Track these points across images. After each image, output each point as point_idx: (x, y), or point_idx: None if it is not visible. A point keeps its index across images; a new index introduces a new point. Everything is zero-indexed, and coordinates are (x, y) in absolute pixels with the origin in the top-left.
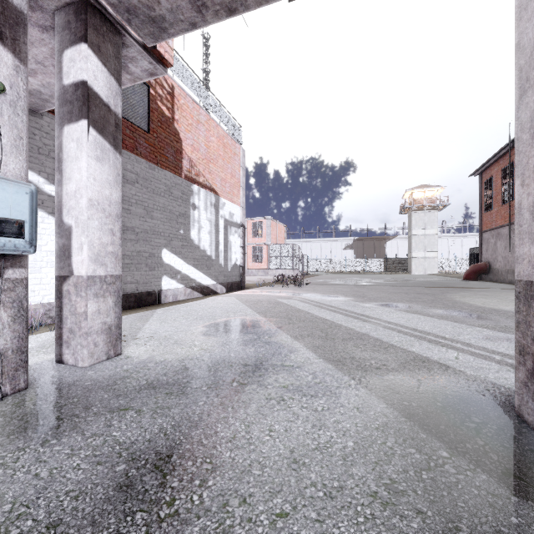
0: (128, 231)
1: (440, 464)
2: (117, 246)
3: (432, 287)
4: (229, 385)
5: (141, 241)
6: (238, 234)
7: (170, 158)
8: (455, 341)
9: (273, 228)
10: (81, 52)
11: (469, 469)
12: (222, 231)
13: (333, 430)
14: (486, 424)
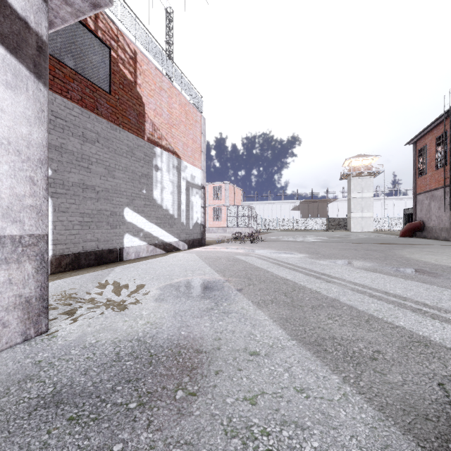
0: (88, 189)
1: None
2: (39, 199)
3: (376, 243)
4: (171, 396)
5: (102, 200)
6: (199, 195)
7: (133, 121)
8: (442, 310)
9: (231, 191)
10: None
11: None
12: (184, 192)
13: None
14: None
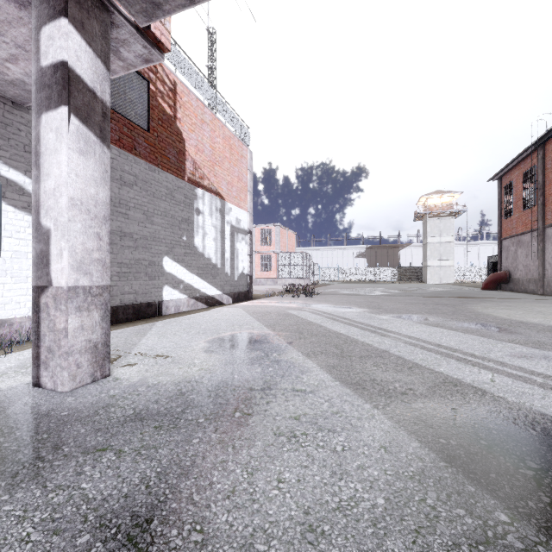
0: (126, 237)
1: (501, 533)
2: (104, 252)
3: (450, 297)
4: (231, 415)
5: (140, 248)
6: (245, 242)
7: (172, 160)
8: (486, 359)
9: (282, 235)
10: (60, 28)
11: (540, 542)
12: (228, 238)
13: (357, 479)
14: (547, 471)
